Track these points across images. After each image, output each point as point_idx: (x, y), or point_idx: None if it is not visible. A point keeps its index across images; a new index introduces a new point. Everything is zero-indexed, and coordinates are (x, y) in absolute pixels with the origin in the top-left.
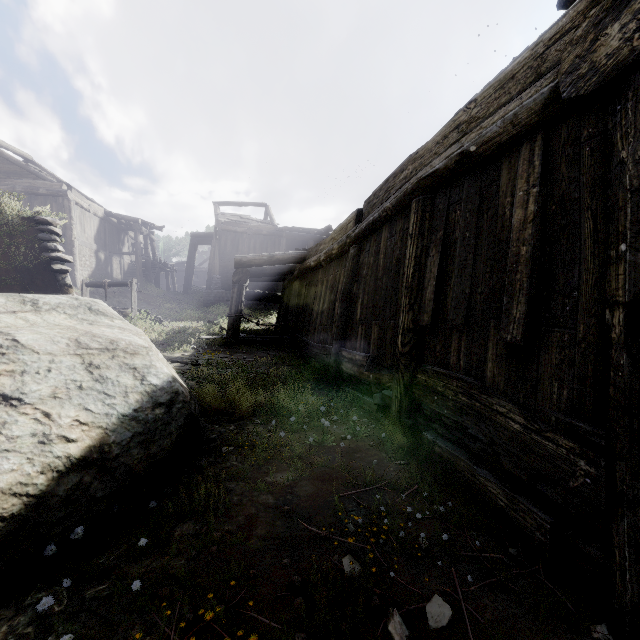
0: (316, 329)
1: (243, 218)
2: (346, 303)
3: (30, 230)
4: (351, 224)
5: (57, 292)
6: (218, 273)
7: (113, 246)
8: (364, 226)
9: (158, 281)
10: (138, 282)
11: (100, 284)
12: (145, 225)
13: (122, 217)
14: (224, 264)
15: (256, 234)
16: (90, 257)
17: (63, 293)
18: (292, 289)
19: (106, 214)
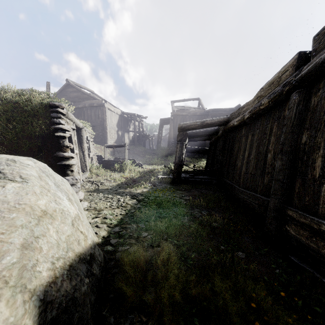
0: (241, 176)
1: (186, 107)
2: (289, 154)
3: (47, 112)
4: (287, 72)
5: (59, 151)
6: (172, 138)
7: (125, 128)
8: (323, 58)
9: (145, 144)
10: (135, 145)
11: (111, 146)
12: (138, 117)
13: (128, 114)
14: (176, 133)
15: (193, 115)
16: (114, 134)
17: (62, 151)
18: (217, 144)
19: (122, 113)
